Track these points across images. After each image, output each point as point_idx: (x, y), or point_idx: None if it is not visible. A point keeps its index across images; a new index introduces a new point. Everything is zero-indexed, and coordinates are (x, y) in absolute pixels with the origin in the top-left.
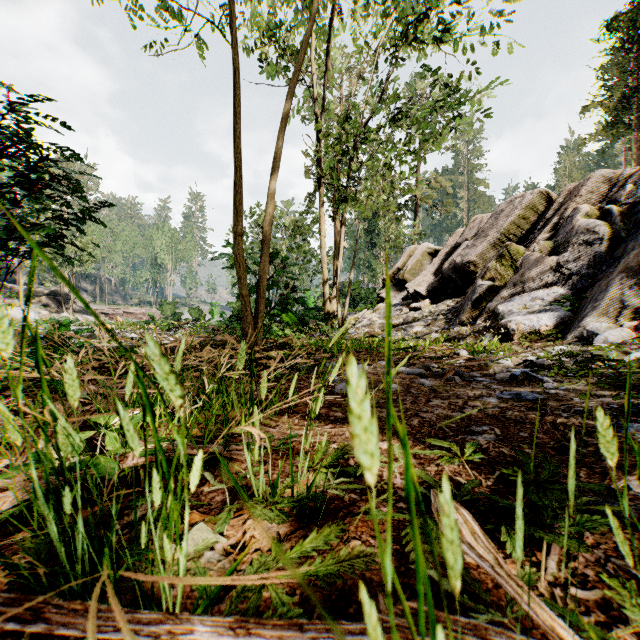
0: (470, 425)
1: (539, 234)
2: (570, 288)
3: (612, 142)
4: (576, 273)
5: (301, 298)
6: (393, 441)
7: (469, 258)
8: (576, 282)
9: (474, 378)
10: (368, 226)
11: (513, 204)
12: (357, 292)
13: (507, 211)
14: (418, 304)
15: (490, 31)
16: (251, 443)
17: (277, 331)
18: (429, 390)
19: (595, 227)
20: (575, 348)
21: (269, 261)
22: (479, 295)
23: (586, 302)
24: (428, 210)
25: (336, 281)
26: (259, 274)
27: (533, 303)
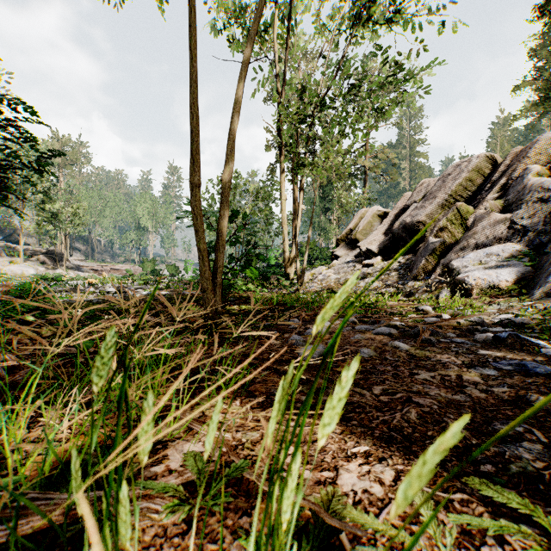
0: (489, 420)
1: (487, 194)
2: (526, 244)
3: (540, 117)
4: (531, 229)
5: (263, 255)
6: (396, 461)
7: (419, 218)
8: (532, 238)
9: (451, 339)
10: (322, 193)
11: (460, 168)
12: (313, 251)
13: (454, 174)
14: (370, 261)
15: (436, 11)
16: (166, 486)
17: (241, 286)
18: (407, 356)
19: (549, 185)
20: (546, 304)
21: (232, 220)
22: (432, 252)
23: (548, 257)
24: (376, 179)
25: (295, 240)
26: (218, 228)
27: (488, 259)
